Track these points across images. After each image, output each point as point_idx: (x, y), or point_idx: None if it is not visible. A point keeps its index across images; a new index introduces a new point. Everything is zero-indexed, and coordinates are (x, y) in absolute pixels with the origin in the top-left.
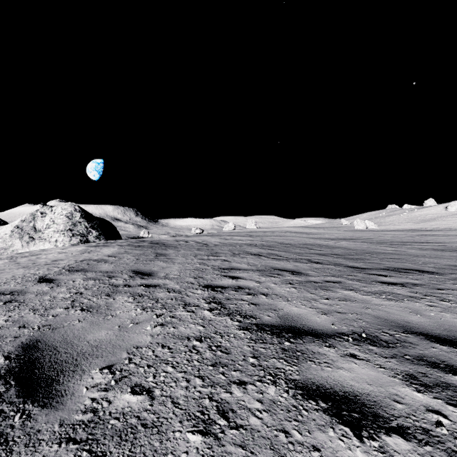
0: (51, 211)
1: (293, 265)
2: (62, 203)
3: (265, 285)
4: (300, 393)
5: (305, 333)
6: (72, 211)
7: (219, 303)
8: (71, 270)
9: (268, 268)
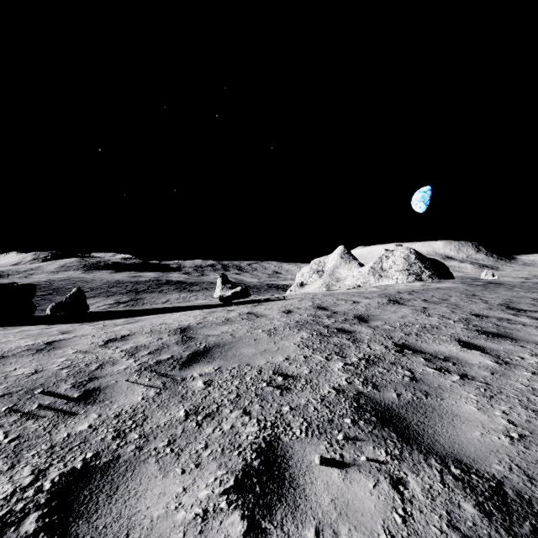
0: (392, 255)
1: None
2: (399, 248)
3: None
4: (507, 313)
5: None
6: (408, 253)
7: (506, 304)
8: (424, 290)
9: None
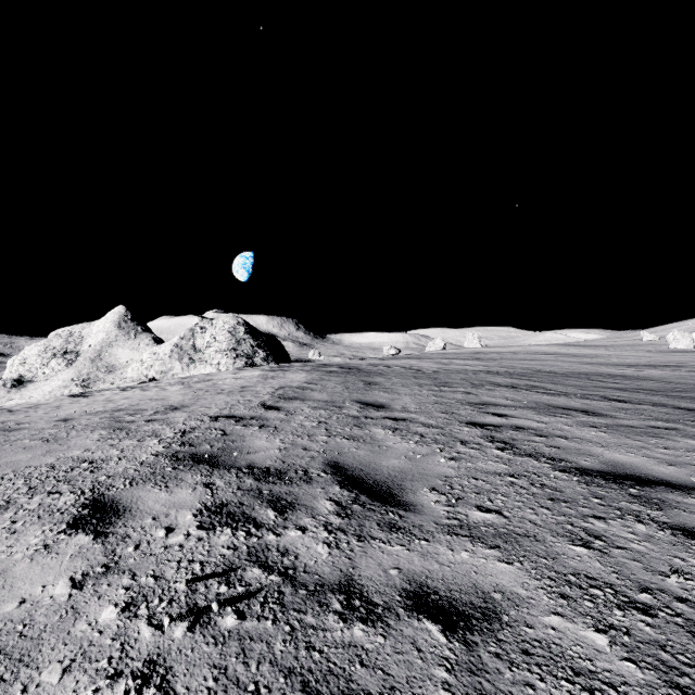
0: (212, 326)
1: (580, 402)
2: (222, 315)
3: (555, 427)
4: (681, 534)
5: (653, 483)
6: (235, 324)
7: (505, 443)
8: (284, 397)
9: (543, 406)
